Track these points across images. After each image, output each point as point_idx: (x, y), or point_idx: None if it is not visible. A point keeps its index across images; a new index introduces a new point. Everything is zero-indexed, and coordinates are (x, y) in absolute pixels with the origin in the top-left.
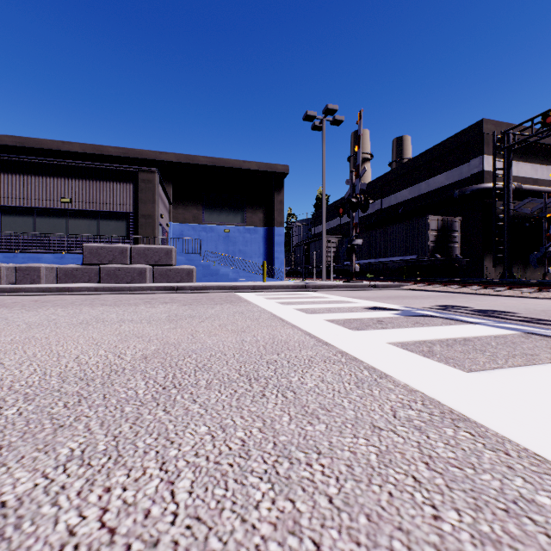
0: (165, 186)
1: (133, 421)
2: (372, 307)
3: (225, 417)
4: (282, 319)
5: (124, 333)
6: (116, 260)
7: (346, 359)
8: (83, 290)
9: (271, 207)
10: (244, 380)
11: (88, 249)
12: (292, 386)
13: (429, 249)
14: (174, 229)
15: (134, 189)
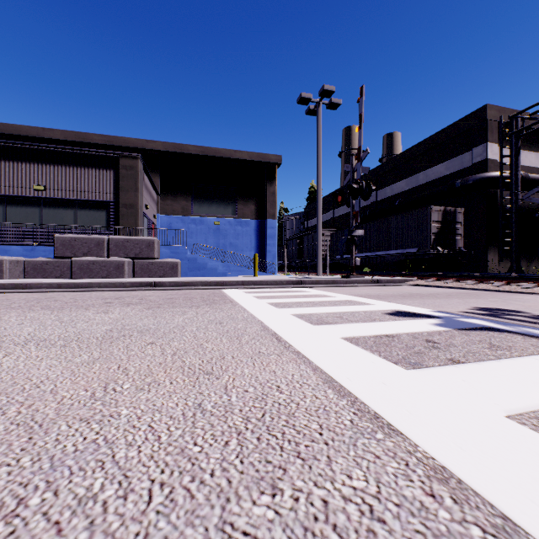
0: (153, 176)
1: None
2: (395, 312)
3: None
4: (278, 338)
5: None
6: (92, 252)
7: (486, 532)
8: (44, 287)
9: (263, 198)
10: None
11: (60, 240)
12: None
13: (431, 241)
14: (162, 221)
15: (115, 176)
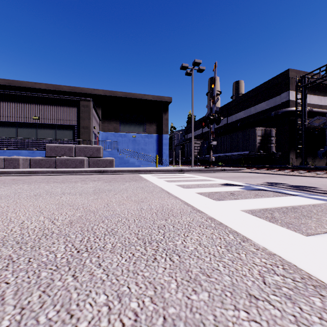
0: (97, 109)
1: (44, 288)
2: (225, 184)
3: (122, 283)
4: (168, 192)
5: (61, 203)
6: (66, 154)
7: (215, 224)
8: (45, 172)
9: (161, 122)
10: (141, 244)
11: (49, 147)
12: (177, 249)
13: (256, 147)
14: (102, 135)
15: (77, 111)
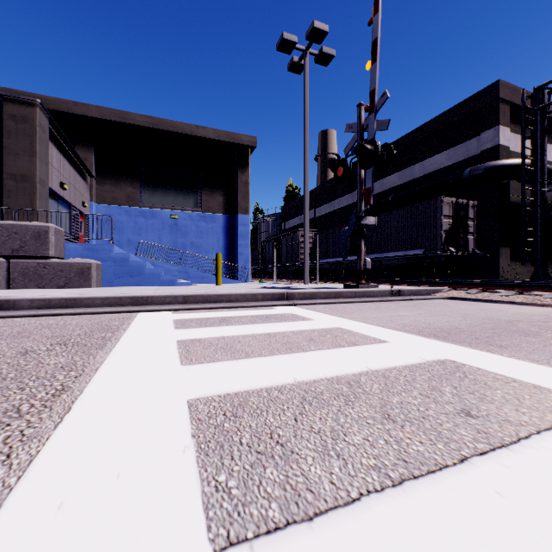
0: (84, 151)
1: None
2: None
3: None
4: None
5: None
6: None
7: None
8: None
9: (234, 189)
10: None
11: None
12: None
13: (442, 240)
14: (98, 212)
15: None
